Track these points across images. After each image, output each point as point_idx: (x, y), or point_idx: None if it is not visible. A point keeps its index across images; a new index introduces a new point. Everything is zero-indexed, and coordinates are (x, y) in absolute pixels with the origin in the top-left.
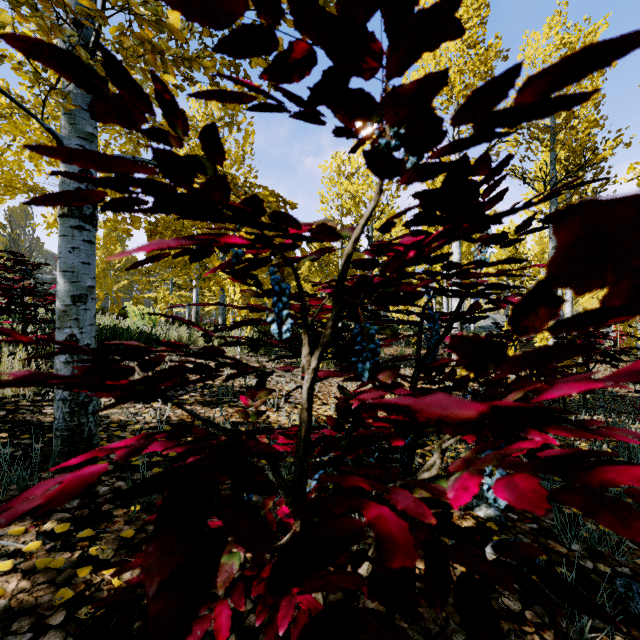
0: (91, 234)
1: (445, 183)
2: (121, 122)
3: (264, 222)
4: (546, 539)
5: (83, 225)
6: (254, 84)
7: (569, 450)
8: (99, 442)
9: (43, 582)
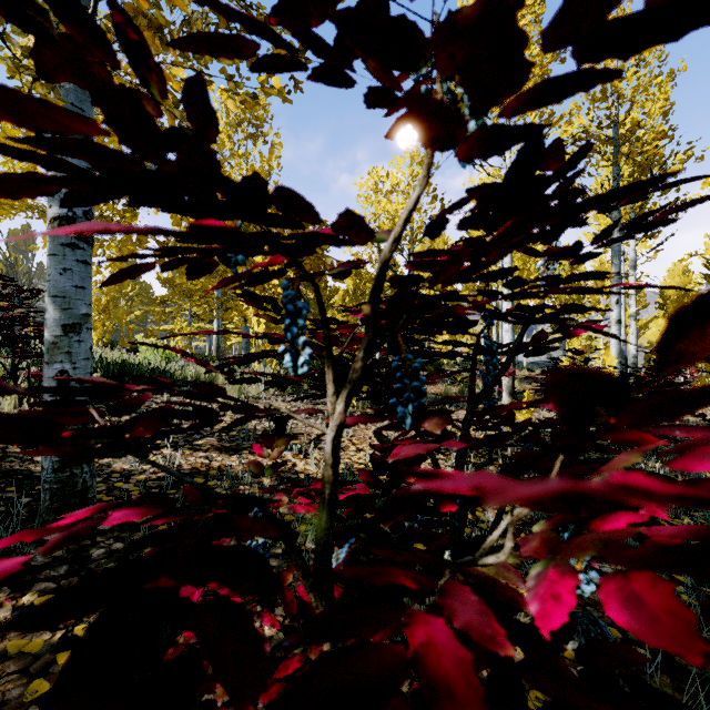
0: (86, 253)
1: (510, 173)
2: (77, 81)
3: (269, 215)
4: None
5: (76, 243)
6: (253, 18)
7: (690, 528)
8: (96, 496)
9: (14, 671)
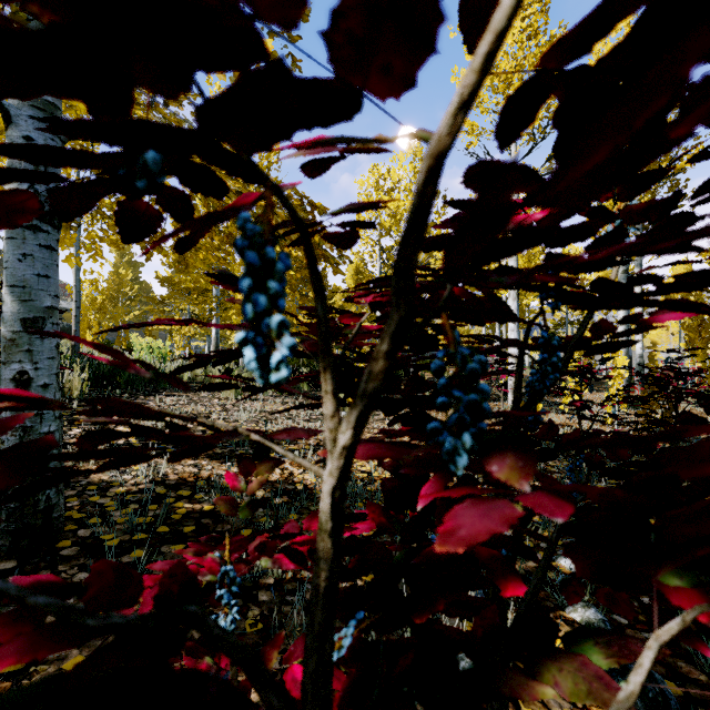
0: (51, 237)
1: None
2: None
3: None
4: (673, 658)
5: (38, 224)
6: None
7: None
8: (63, 514)
9: None
